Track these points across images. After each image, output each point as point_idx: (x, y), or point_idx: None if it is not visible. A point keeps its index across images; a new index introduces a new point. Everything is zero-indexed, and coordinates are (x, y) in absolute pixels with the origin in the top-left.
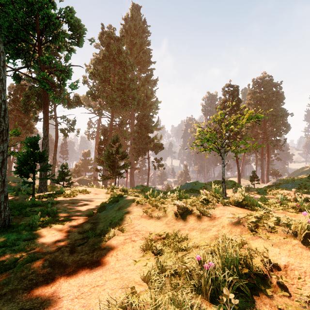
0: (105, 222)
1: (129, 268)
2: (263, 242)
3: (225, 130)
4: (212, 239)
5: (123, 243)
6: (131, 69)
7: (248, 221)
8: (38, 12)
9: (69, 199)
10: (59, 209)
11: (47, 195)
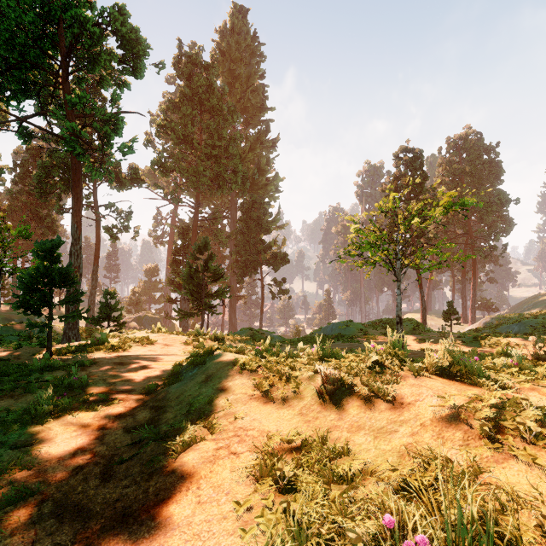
0: (178, 406)
1: (224, 527)
2: (525, 472)
3: (404, 227)
4: (402, 453)
5: (212, 460)
6: (231, 121)
7: (477, 414)
8: (61, 14)
9: (116, 356)
10: (93, 378)
11: (75, 349)
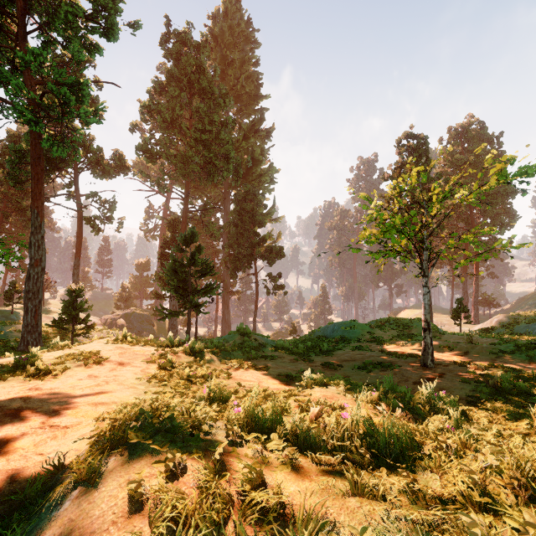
0: None
1: None
2: None
3: (439, 205)
4: None
5: None
6: (223, 105)
7: None
8: None
9: (25, 392)
10: None
11: None
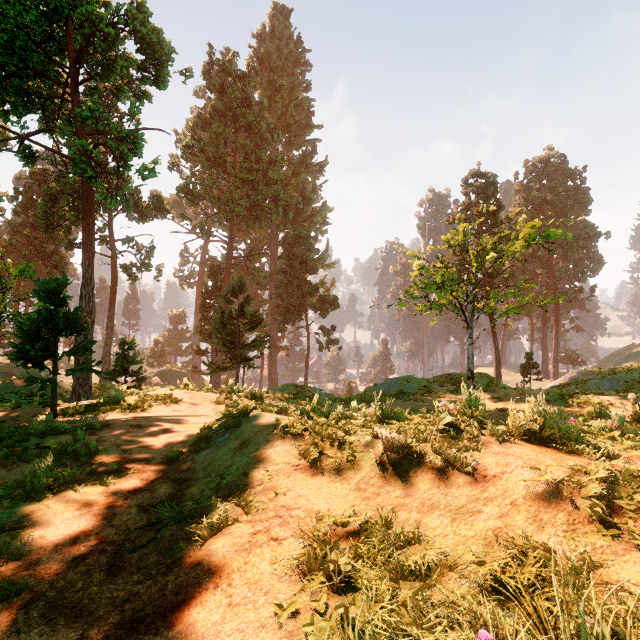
0: (206, 479)
1: (262, 639)
2: None
3: (477, 264)
4: (489, 541)
5: (247, 547)
6: (271, 140)
7: (584, 491)
8: (70, 12)
9: (133, 418)
10: (104, 443)
11: (85, 408)
